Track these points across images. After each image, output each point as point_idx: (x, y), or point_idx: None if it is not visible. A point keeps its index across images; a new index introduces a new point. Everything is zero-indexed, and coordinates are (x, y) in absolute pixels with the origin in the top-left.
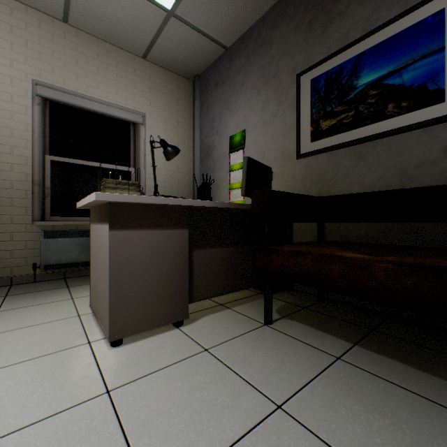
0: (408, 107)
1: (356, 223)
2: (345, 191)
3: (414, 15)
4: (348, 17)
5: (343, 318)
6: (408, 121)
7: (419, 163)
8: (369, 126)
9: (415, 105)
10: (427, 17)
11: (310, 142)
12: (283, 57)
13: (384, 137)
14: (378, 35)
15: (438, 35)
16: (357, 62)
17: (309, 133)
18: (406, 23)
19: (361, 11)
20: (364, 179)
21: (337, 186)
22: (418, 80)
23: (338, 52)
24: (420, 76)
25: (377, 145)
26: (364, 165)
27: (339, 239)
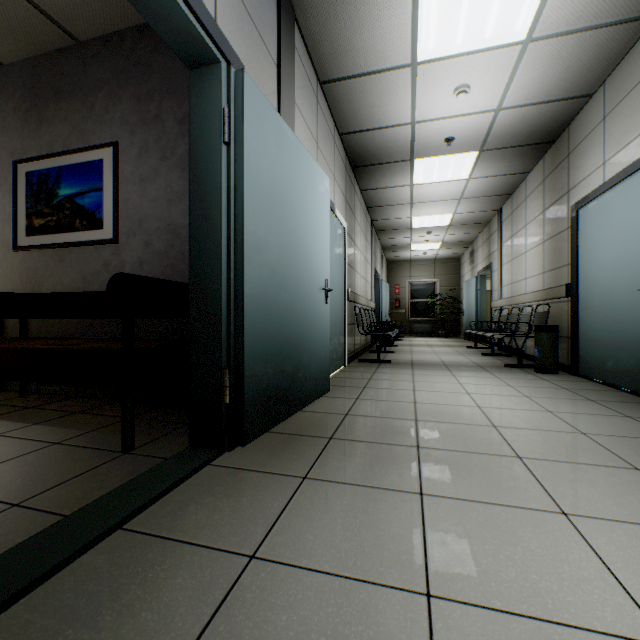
0: (87, 226)
1: (60, 319)
2: (52, 289)
3: (90, 154)
4: (54, 127)
5: (19, 404)
6: (87, 238)
7: (94, 273)
8: (66, 234)
9: (91, 226)
10: (97, 161)
11: (26, 236)
12: (3, 134)
13: (75, 246)
14: (72, 158)
15: (101, 178)
16: (59, 173)
17: (25, 227)
18: (86, 158)
19: (63, 129)
20: (64, 280)
21: (47, 284)
22: (92, 207)
23: (45, 156)
24: (93, 204)
25: (72, 252)
26: (64, 268)
27: (48, 335)
